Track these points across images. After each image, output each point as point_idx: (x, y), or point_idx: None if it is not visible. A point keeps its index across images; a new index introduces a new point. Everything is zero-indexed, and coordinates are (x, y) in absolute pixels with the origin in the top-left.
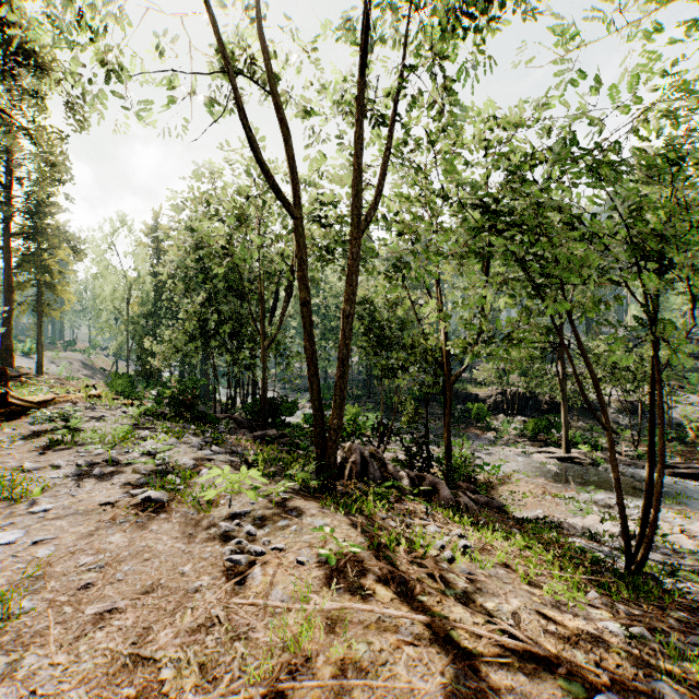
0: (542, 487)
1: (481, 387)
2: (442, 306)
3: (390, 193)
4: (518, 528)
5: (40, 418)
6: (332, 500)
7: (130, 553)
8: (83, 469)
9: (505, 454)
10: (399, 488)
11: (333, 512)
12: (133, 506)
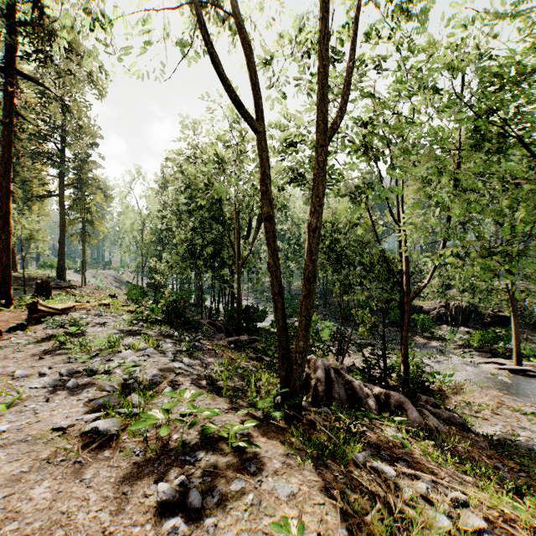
0: (498, 400)
1: (423, 300)
2: (399, 226)
3: (351, 118)
4: (497, 458)
5: (53, 324)
6: (298, 437)
7: (42, 524)
8: (63, 378)
9: (453, 363)
10: (364, 407)
11: (300, 463)
12: (83, 434)
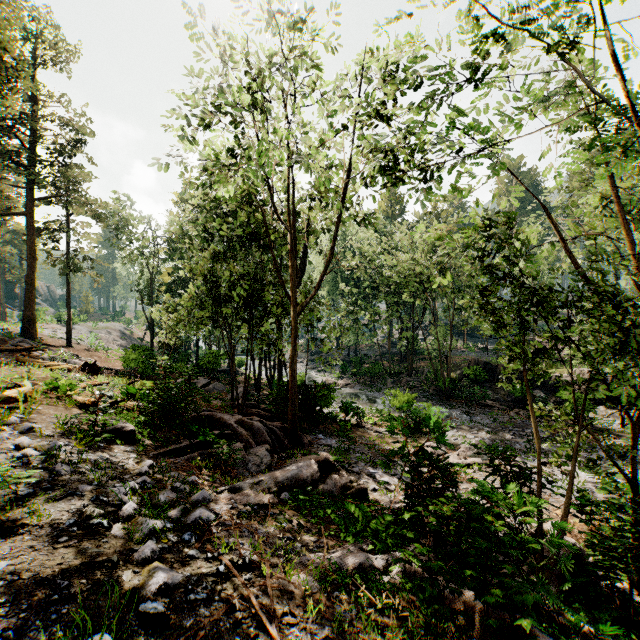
0: None
1: (556, 366)
2: None
3: None
4: None
5: None
6: None
7: None
8: None
9: None
10: None
11: None
12: None
